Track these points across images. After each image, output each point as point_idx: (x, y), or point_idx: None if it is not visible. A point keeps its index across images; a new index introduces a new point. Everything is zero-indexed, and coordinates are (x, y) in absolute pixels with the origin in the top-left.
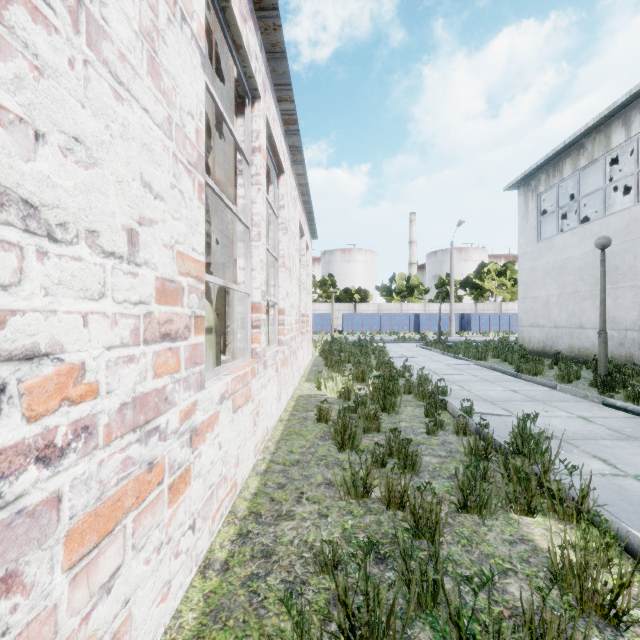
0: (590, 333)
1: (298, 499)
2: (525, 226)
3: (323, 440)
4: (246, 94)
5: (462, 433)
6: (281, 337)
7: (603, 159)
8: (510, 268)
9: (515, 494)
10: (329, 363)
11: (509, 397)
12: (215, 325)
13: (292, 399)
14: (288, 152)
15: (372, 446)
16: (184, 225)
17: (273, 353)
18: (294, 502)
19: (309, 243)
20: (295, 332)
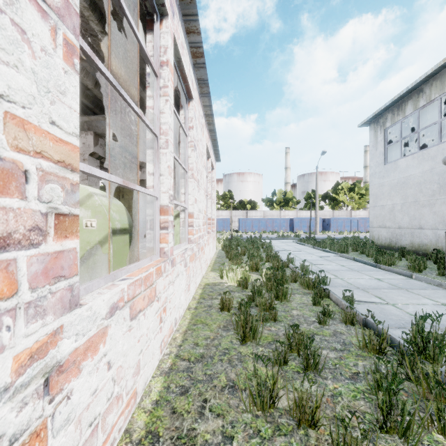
0: (428, 232)
1: (201, 410)
2: (375, 153)
3: (226, 330)
4: (154, 9)
5: (350, 322)
6: (190, 236)
7: (439, 99)
8: (357, 186)
9: (439, 412)
10: (229, 256)
11: (377, 285)
12: (129, 226)
13: (200, 287)
14: (196, 84)
15: (271, 337)
16: (28, 81)
17: (182, 251)
18: (196, 415)
19: (214, 164)
20: (202, 232)
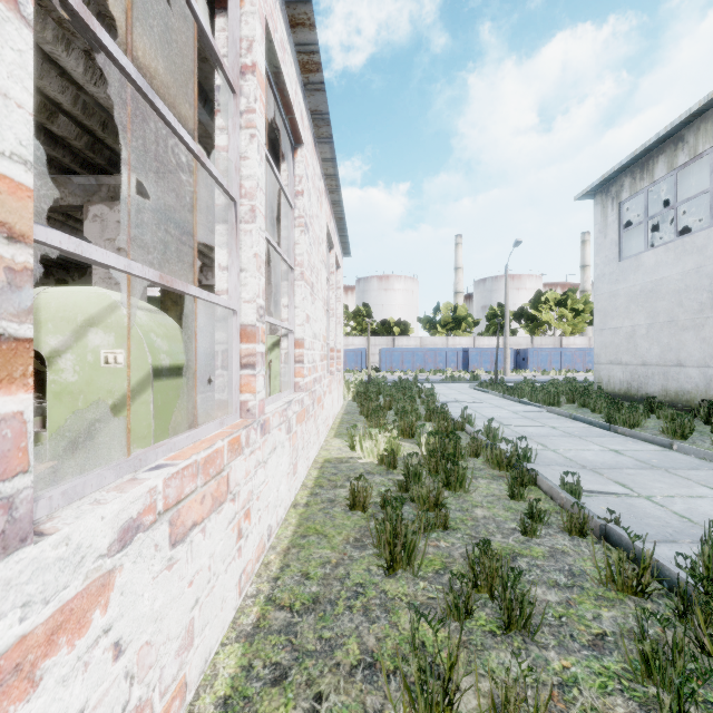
0: (692, 372)
1: None
2: (603, 242)
3: (359, 547)
4: None
5: (577, 532)
6: (298, 380)
7: (710, 153)
8: (571, 297)
9: None
10: (365, 411)
11: (615, 462)
12: (187, 362)
13: (315, 466)
14: (309, 120)
15: (439, 561)
16: None
17: (282, 406)
18: None
19: (340, 260)
20: (320, 372)
